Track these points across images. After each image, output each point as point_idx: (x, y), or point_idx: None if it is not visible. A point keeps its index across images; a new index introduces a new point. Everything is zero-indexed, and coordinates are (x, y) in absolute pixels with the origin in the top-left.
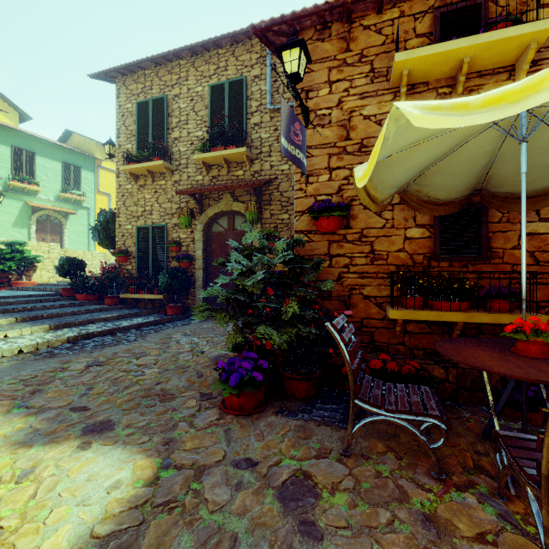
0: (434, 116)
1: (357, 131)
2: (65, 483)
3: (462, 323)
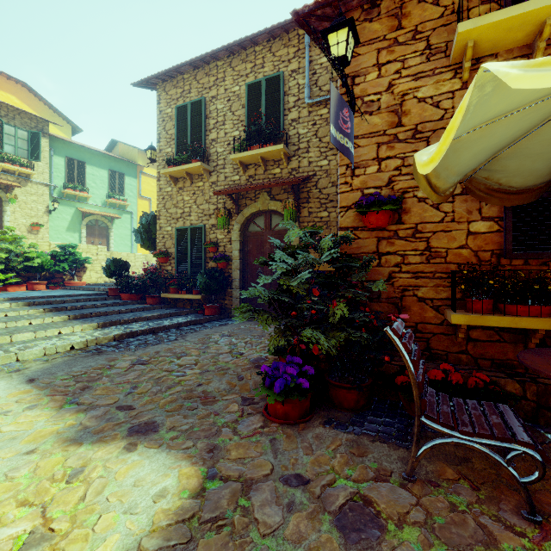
0: (542, 73)
1: (410, 116)
2: (113, 486)
3: (544, 331)
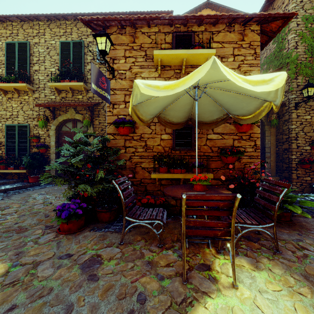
0: (148, 89)
1: None
2: None
3: (183, 179)
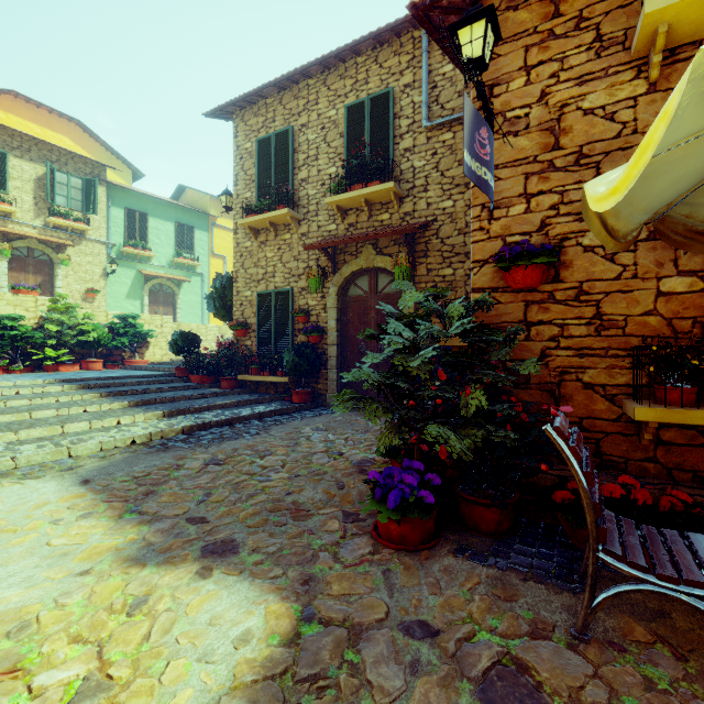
0: None
1: (572, 135)
2: (183, 624)
3: None
